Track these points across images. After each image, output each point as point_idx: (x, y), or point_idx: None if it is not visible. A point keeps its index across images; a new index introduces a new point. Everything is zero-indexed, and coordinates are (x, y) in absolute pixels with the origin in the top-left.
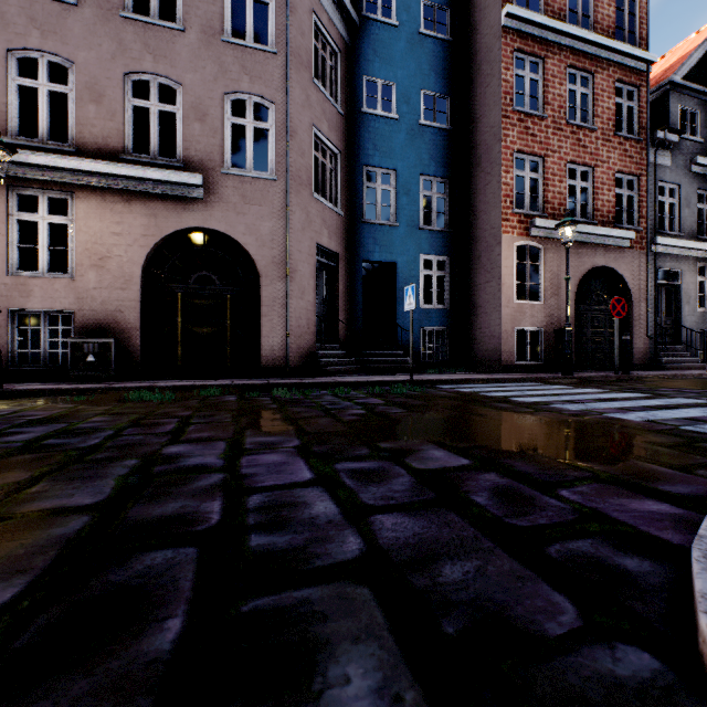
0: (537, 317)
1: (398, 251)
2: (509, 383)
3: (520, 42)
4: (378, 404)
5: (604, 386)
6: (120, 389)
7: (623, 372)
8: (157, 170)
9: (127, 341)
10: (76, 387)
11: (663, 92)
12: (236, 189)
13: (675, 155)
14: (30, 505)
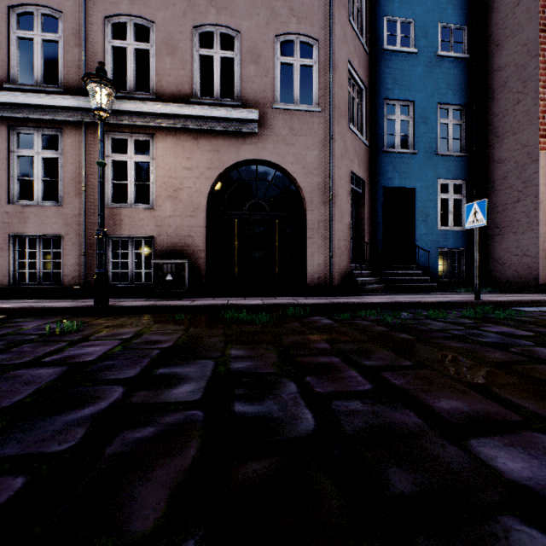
0: None
1: (416, 177)
2: None
3: None
4: (539, 338)
5: None
6: (205, 307)
7: None
8: (221, 109)
9: (195, 262)
10: (168, 304)
11: None
12: (285, 122)
13: None
14: None
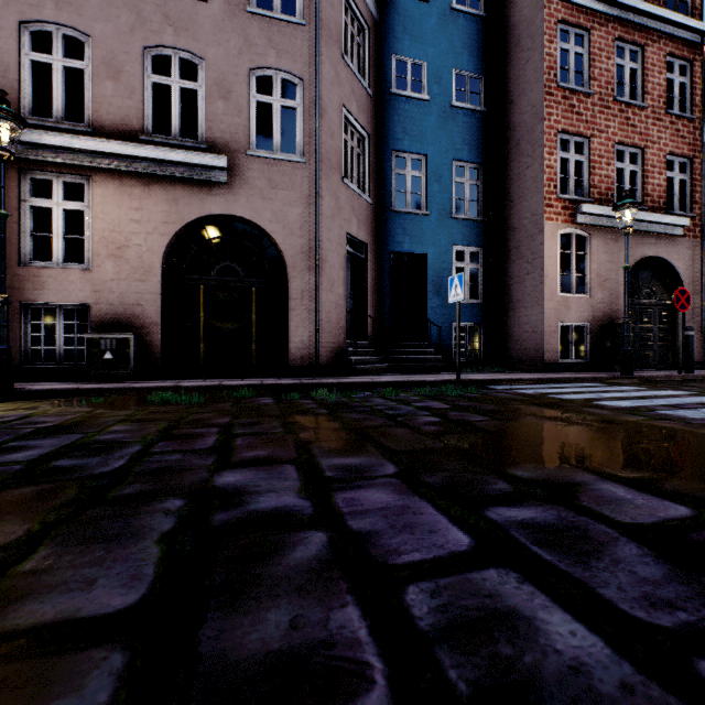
0: (583, 311)
1: (428, 241)
2: (567, 384)
3: (565, 12)
4: (445, 409)
5: (681, 387)
6: (141, 389)
7: (686, 372)
8: (178, 151)
9: (146, 337)
10: (93, 387)
11: None
12: (262, 172)
13: None
14: (15, 611)
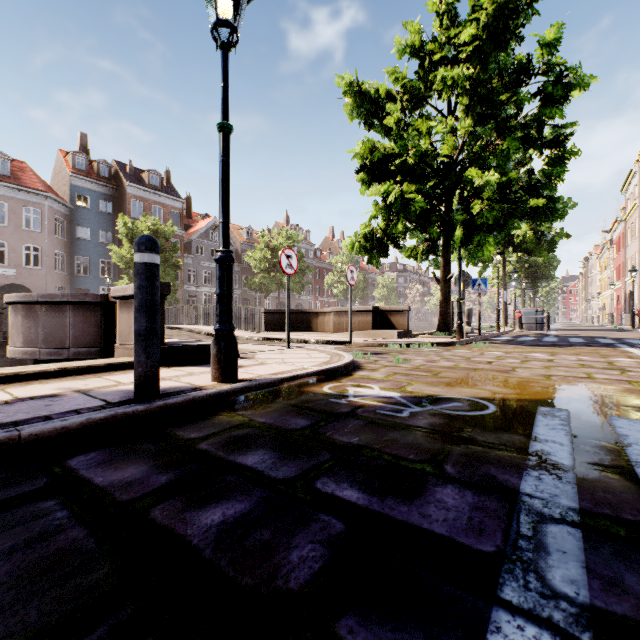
0: None
1: (91, 285)
2: None
3: None
4: None
5: None
6: None
7: None
8: (1, 269)
9: None
10: None
11: (191, 240)
12: (28, 272)
13: (195, 260)
14: None
